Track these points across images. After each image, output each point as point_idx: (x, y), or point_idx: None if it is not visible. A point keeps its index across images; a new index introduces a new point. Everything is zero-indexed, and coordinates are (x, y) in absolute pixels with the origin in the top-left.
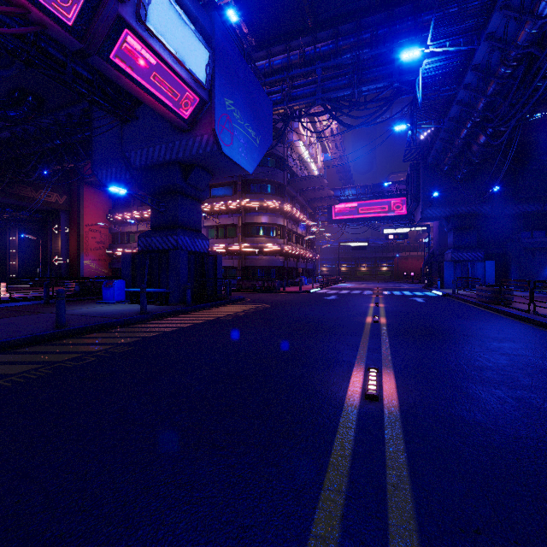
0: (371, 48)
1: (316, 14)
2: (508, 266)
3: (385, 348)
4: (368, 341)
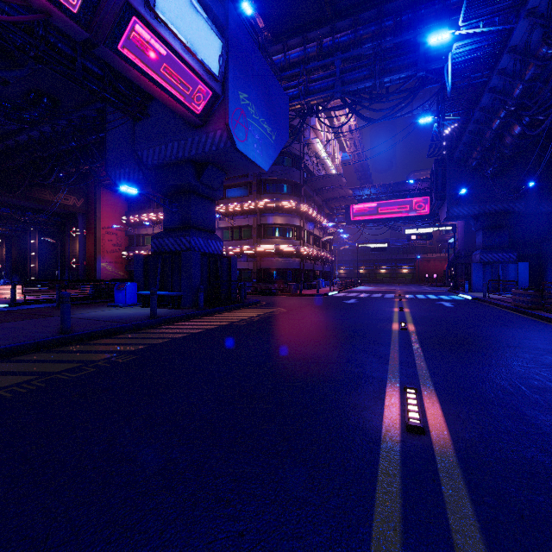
0: (394, 36)
1: (335, 2)
2: (544, 267)
3: (420, 361)
4: (399, 352)
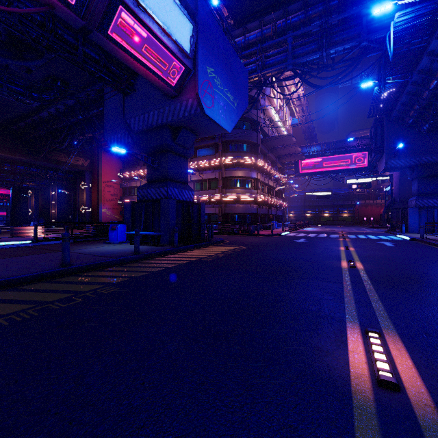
0: (339, 13)
1: None
2: None
3: (375, 300)
4: (352, 290)
